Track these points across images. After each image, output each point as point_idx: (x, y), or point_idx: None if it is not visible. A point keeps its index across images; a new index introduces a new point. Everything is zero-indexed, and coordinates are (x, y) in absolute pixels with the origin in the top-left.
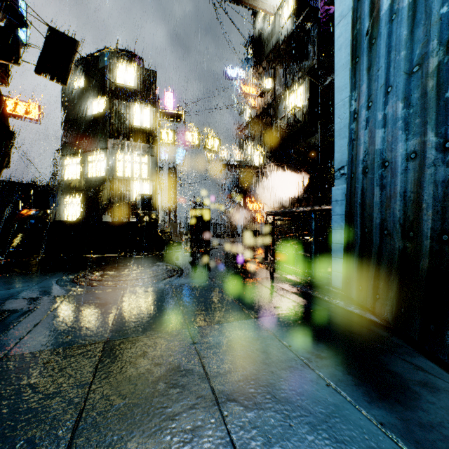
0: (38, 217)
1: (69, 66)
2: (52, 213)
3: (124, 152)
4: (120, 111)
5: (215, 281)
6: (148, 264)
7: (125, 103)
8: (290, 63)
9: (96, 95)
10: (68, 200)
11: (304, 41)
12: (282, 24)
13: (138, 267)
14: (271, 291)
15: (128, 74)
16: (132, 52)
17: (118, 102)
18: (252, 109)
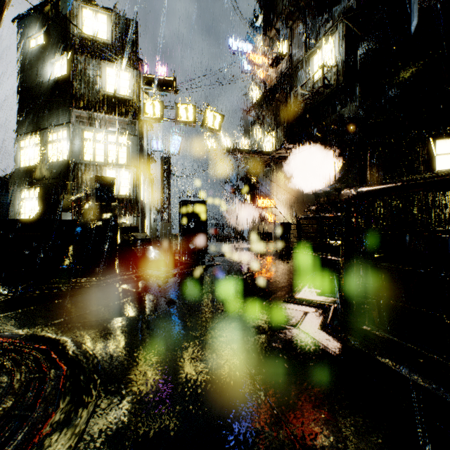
0: None
1: None
2: None
3: (94, 128)
4: (87, 72)
5: None
6: None
7: (95, 61)
8: (313, 15)
9: (57, 52)
10: (24, 193)
11: None
12: None
13: None
14: None
15: (98, 22)
16: (112, 10)
17: (85, 59)
18: (260, 86)
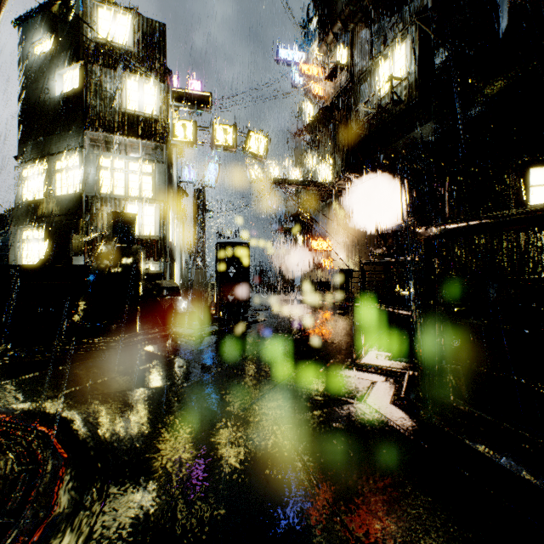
0: None
1: None
2: None
3: (112, 154)
4: (103, 86)
5: None
6: None
7: (113, 72)
8: (380, 16)
9: (67, 61)
10: (27, 233)
11: None
12: None
13: None
14: None
15: (117, 25)
16: (135, 10)
17: (101, 69)
18: (315, 104)
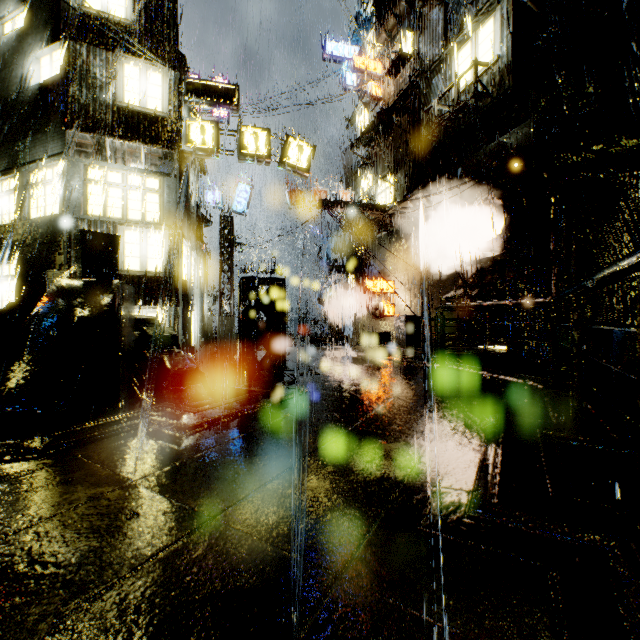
0: None
1: None
2: None
3: (105, 163)
4: (91, 70)
5: None
6: None
7: (105, 53)
8: None
9: (45, 39)
10: None
11: None
12: None
13: None
14: None
15: None
16: None
17: (88, 48)
18: (371, 109)
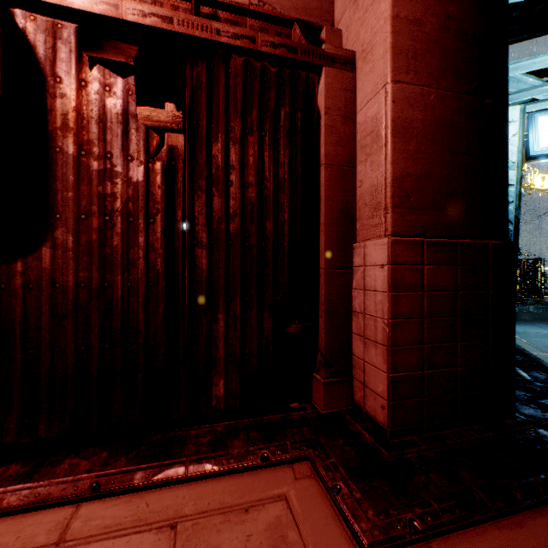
0: None
1: None
2: None
3: None
4: None
5: None
6: None
7: None
8: None
9: None
10: None
11: None
12: None
13: None
14: None
15: None
16: None
17: None
18: None
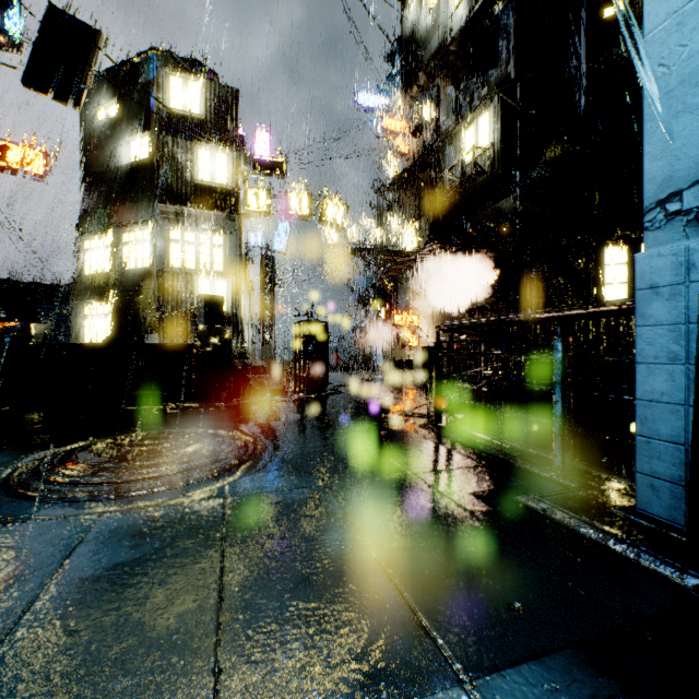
0: (9, 335)
1: (84, 75)
2: (40, 329)
3: (183, 227)
4: (175, 157)
5: (333, 484)
6: (191, 435)
7: (185, 143)
8: (466, 75)
9: (136, 129)
10: (90, 308)
11: (491, 34)
12: (452, 9)
13: (166, 443)
14: (474, 523)
15: (189, 92)
16: (199, 62)
17: (173, 140)
18: (399, 158)
